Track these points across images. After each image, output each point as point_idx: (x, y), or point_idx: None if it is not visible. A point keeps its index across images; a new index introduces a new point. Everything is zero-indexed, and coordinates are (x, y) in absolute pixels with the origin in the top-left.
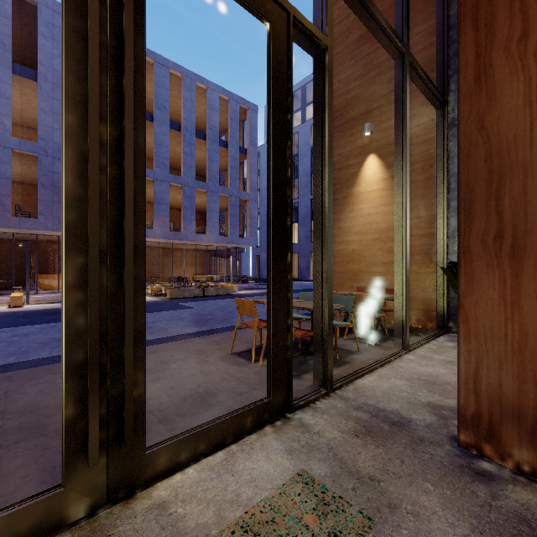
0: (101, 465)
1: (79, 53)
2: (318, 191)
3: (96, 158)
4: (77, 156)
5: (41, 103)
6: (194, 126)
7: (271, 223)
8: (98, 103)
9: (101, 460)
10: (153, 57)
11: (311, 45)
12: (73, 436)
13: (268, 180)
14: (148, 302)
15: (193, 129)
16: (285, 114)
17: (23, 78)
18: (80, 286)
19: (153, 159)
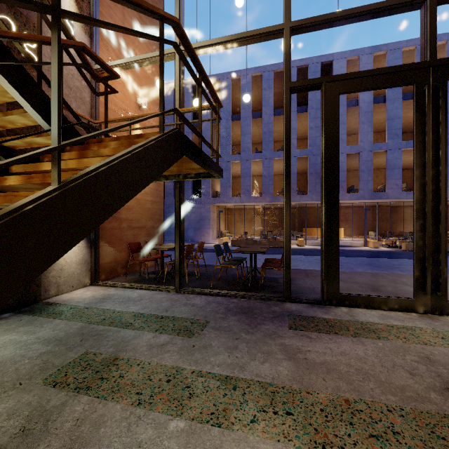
0: (428, 297)
1: (420, 148)
2: None
3: (429, 185)
4: (419, 185)
5: (310, 124)
6: None
7: None
8: (430, 165)
9: (428, 295)
10: (386, 48)
11: None
12: (418, 283)
13: None
14: (385, 251)
15: None
16: None
17: (301, 113)
18: (420, 231)
19: (382, 131)
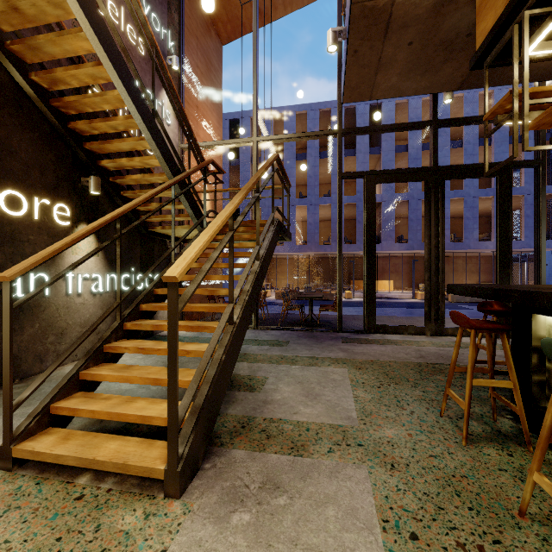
0: (433, 325)
1: (428, 225)
2: (536, 237)
3: (433, 250)
4: (427, 249)
5: (358, 169)
6: (476, 136)
7: (497, 258)
8: (433, 237)
9: (433, 324)
10: None
11: (529, 166)
12: (427, 315)
13: (497, 240)
14: None
15: (475, 140)
16: (507, 210)
17: (348, 157)
18: (428, 280)
19: None
